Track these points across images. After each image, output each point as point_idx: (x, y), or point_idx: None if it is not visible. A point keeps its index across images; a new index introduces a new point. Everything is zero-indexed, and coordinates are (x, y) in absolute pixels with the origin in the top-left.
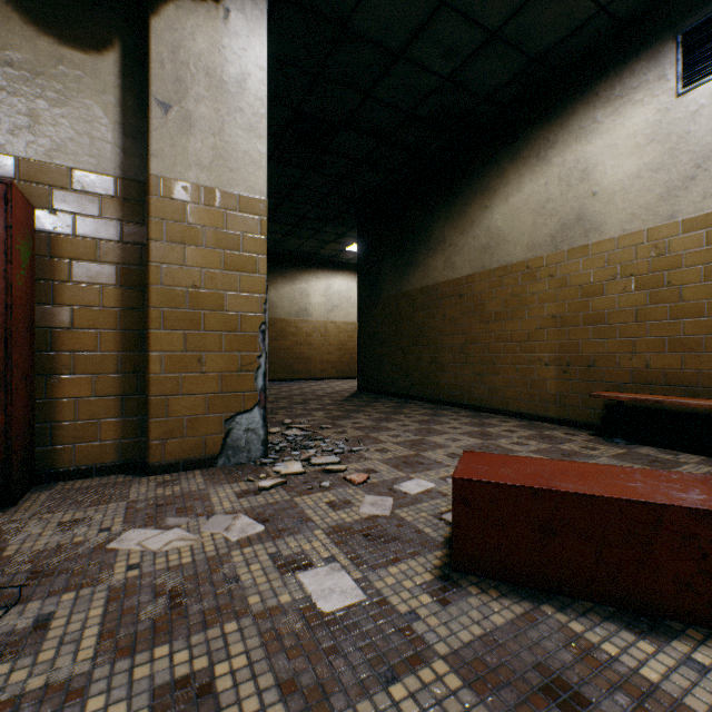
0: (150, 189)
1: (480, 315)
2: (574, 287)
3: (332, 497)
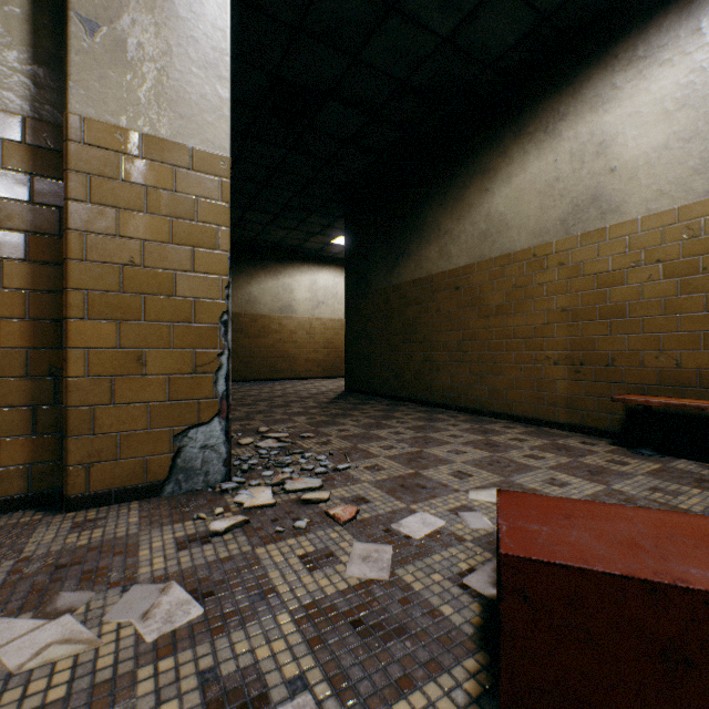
0: (69, 132)
1: (479, 309)
2: (589, 276)
3: (308, 547)
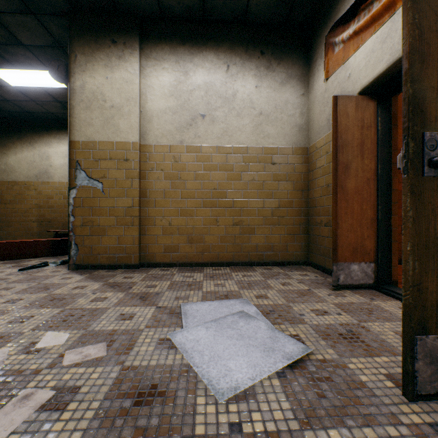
0: None
1: (2, 200)
2: (45, 195)
3: None
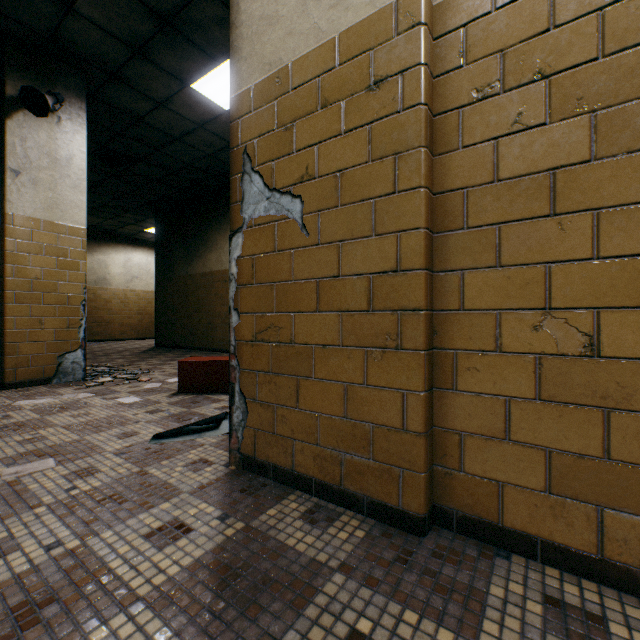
0: (6, 221)
1: None
2: None
3: (130, 386)
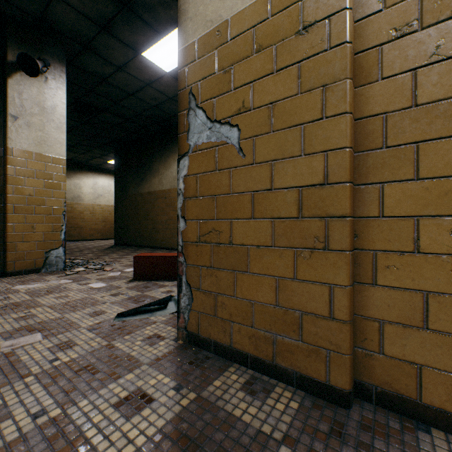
0: (8, 153)
1: (173, 207)
2: None
3: (98, 274)
